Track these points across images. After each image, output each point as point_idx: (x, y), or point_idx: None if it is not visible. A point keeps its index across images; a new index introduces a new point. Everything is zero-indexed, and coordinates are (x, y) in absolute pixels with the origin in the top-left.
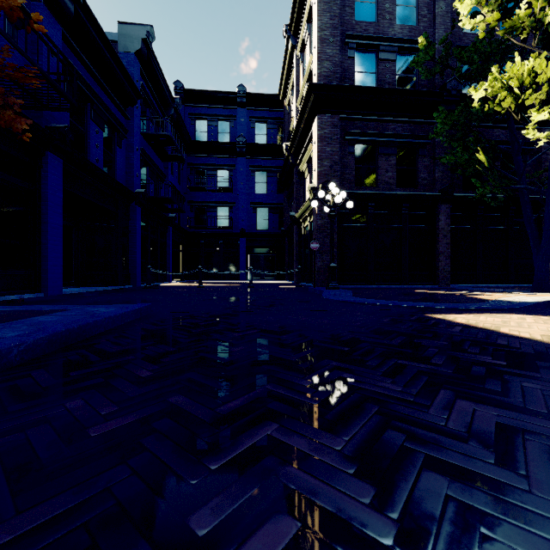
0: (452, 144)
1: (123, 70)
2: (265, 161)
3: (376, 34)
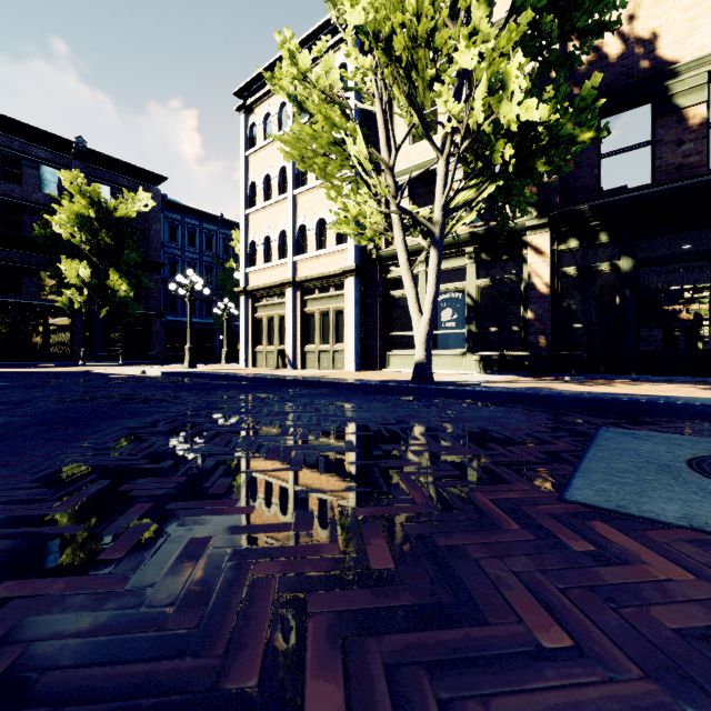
0: (58, 286)
1: None
2: None
3: (22, 195)
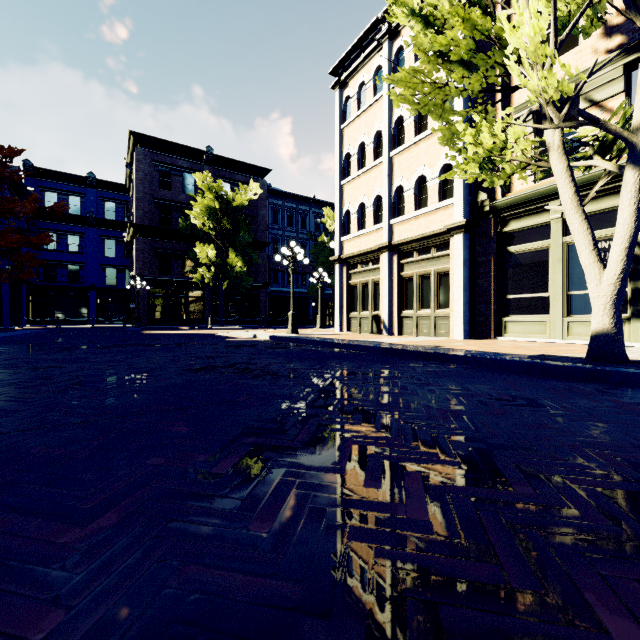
0: (194, 266)
1: None
2: (114, 232)
3: (172, 198)
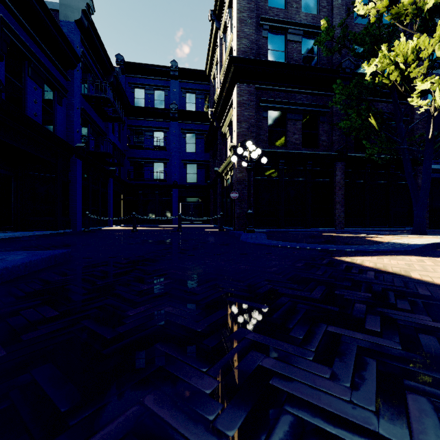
0: (348, 111)
1: (61, 34)
2: (194, 126)
3: (286, 19)
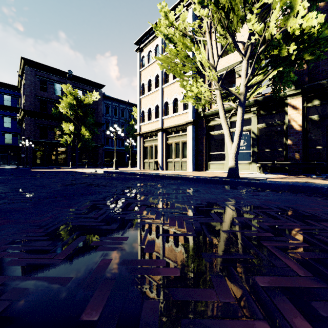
0: (61, 134)
1: None
2: (10, 113)
3: (47, 96)
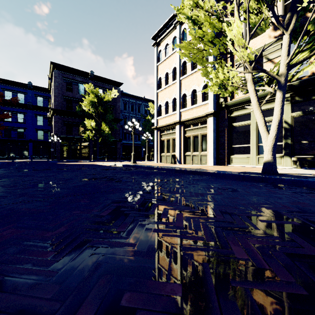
0: (84, 130)
1: None
2: (42, 113)
3: (72, 96)
